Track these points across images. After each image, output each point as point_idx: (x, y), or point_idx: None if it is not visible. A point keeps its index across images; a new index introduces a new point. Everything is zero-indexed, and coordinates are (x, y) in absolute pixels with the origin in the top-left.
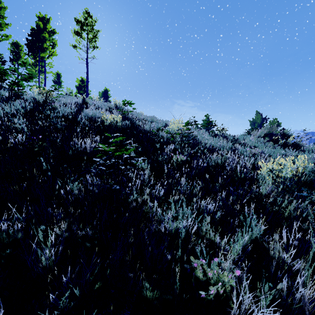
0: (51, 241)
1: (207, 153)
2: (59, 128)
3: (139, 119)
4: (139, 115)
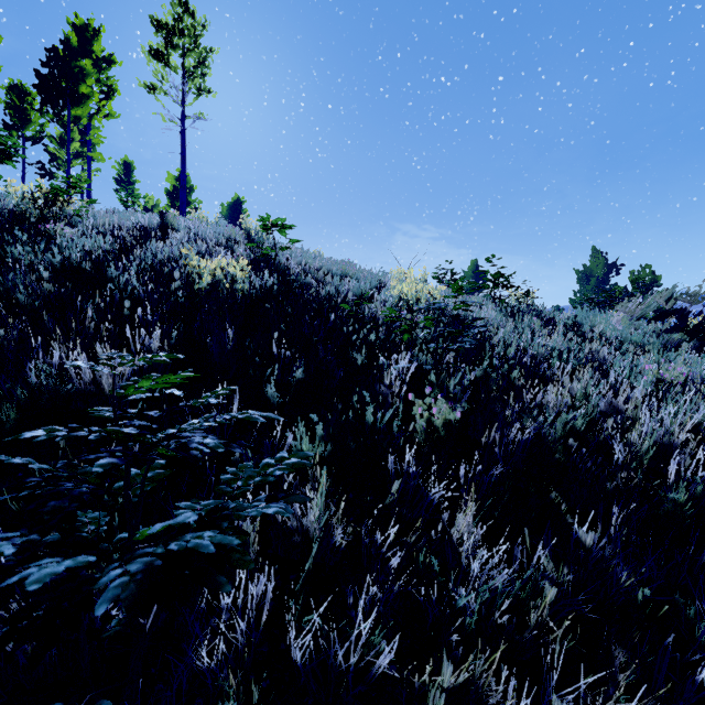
0: None
1: (520, 383)
2: (25, 303)
3: (309, 269)
4: (309, 258)
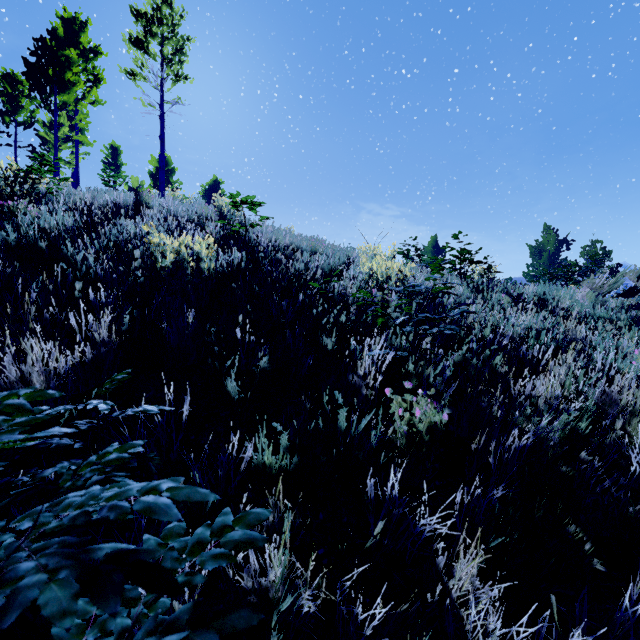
0: None
1: (503, 370)
2: None
3: (279, 245)
4: (279, 235)
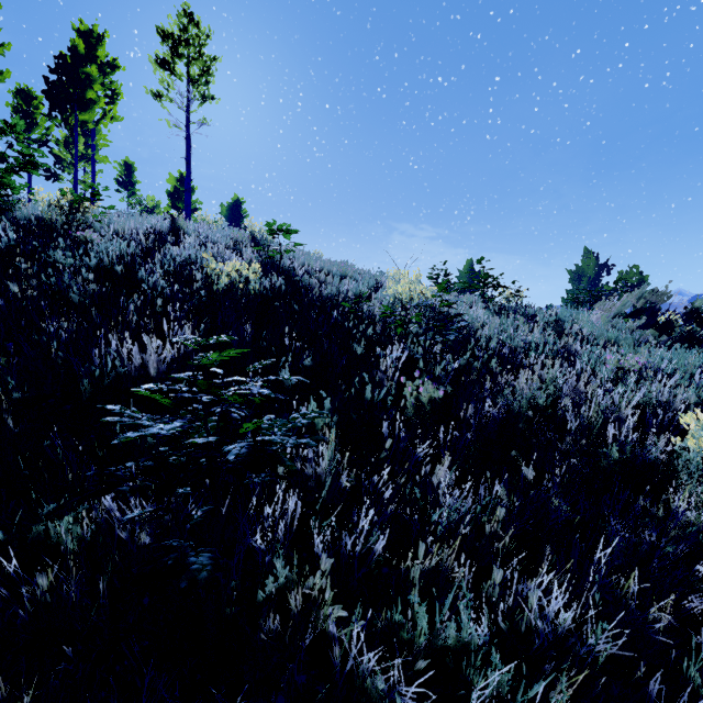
0: None
1: (498, 371)
2: (76, 301)
3: (311, 270)
4: (311, 260)
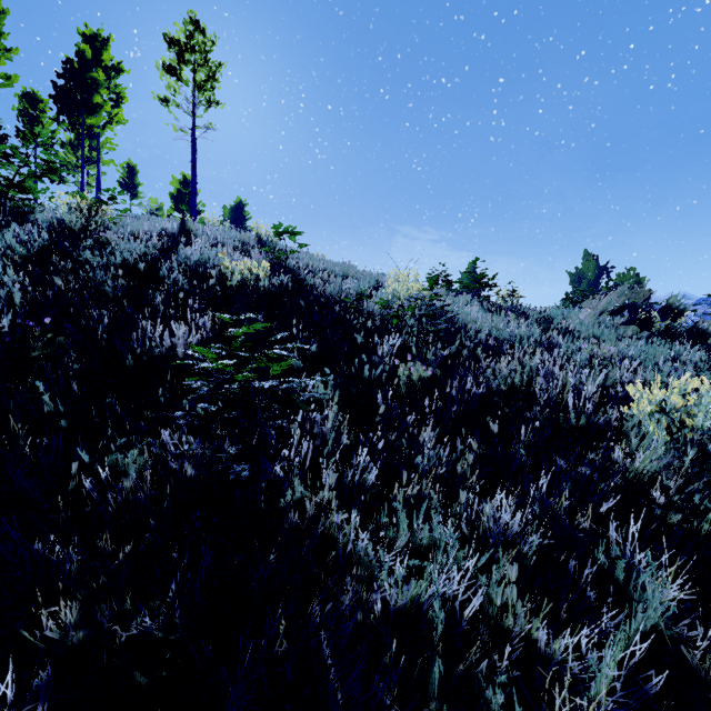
0: (39, 649)
1: (483, 358)
2: (110, 294)
3: (314, 270)
4: (314, 261)
